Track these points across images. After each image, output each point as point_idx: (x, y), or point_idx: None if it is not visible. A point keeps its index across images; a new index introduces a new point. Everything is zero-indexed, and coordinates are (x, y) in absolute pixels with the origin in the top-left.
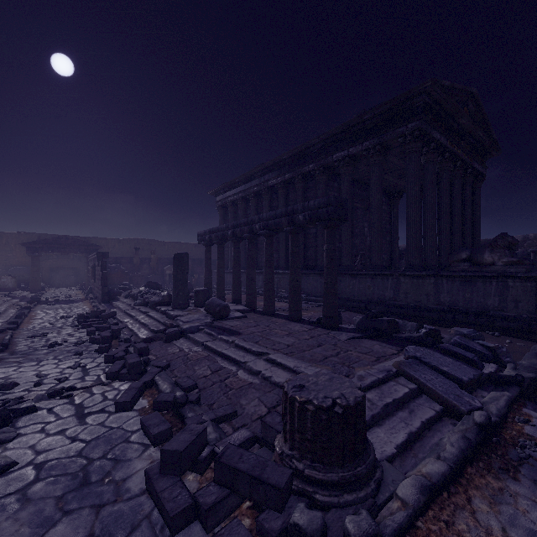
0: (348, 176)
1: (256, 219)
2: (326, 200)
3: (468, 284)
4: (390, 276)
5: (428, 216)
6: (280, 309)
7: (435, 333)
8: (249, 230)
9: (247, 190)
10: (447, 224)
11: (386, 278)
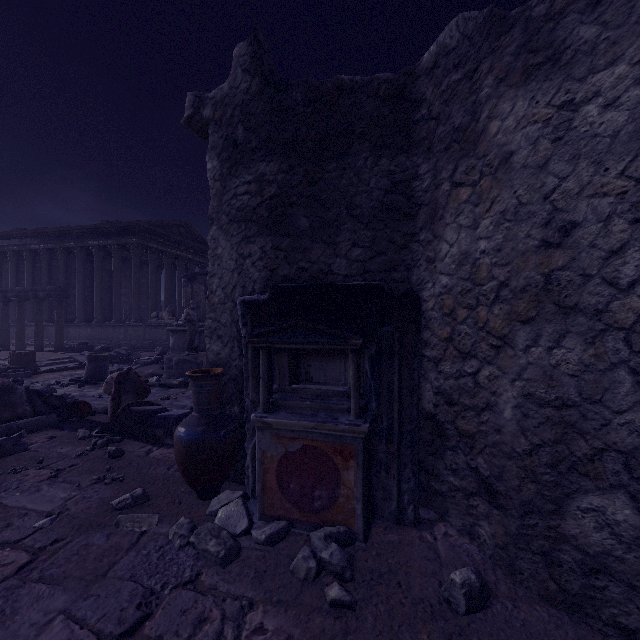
0: (100, 259)
1: (10, 290)
2: (56, 288)
3: (157, 330)
4: (123, 326)
5: (151, 291)
6: None
7: (106, 348)
8: (4, 296)
9: (6, 246)
10: (169, 295)
11: (121, 327)
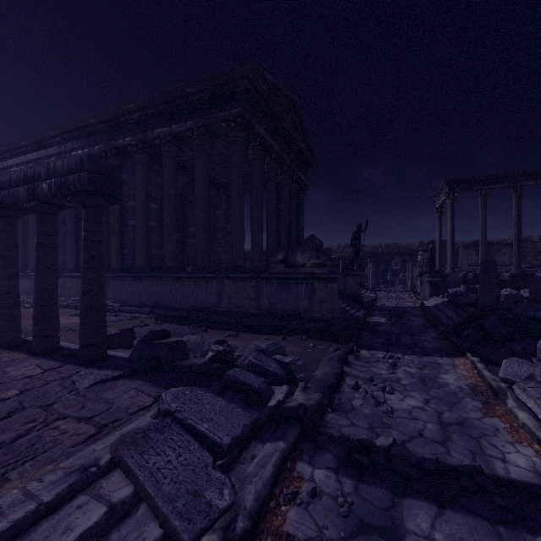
0: (172, 159)
1: None
2: (79, 162)
3: (284, 287)
4: (214, 279)
5: (255, 214)
6: (64, 328)
7: (224, 355)
8: None
9: (41, 159)
10: (274, 226)
11: (210, 281)
